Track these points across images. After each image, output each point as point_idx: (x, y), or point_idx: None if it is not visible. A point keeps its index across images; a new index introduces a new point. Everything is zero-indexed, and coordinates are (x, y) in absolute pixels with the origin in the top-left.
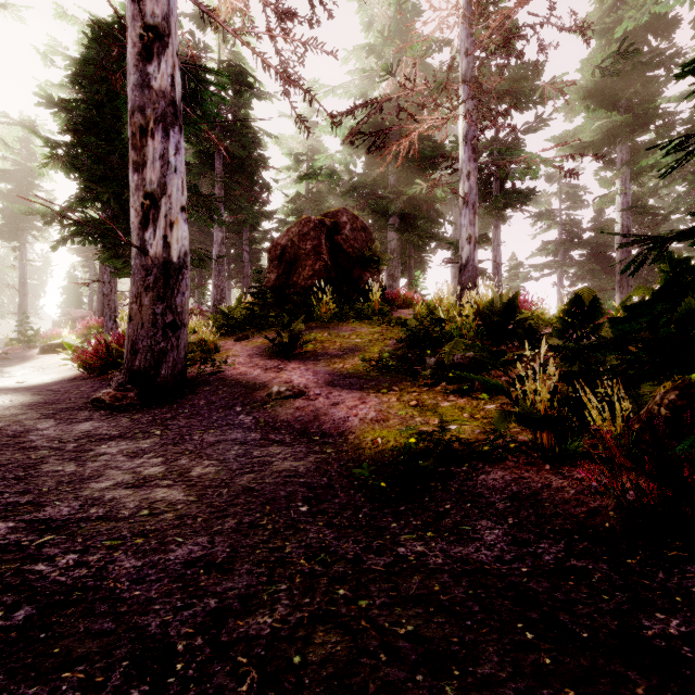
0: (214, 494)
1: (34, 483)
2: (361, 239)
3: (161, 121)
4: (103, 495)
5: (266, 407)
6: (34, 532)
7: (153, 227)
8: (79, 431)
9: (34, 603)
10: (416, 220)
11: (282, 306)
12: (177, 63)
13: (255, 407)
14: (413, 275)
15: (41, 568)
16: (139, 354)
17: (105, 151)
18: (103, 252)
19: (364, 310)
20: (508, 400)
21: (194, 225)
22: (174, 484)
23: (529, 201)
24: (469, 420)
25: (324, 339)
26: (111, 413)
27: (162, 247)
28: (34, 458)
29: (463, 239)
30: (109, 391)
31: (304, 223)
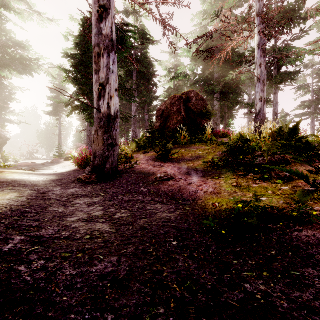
0: (125, 229)
1: (43, 216)
2: (200, 104)
3: (106, 49)
4: (71, 225)
5: (154, 184)
6: (31, 243)
7: (103, 99)
8: (69, 192)
9: (3, 297)
10: (229, 94)
11: (162, 138)
12: (114, 22)
13: (149, 184)
14: (227, 122)
15: (22, 269)
16: (97, 158)
17: (87, 72)
18: (86, 116)
19: (202, 138)
20: (297, 184)
21: (124, 105)
22: (105, 222)
23: (296, 77)
24: (273, 195)
25: (182, 152)
26: (84, 185)
27: (107, 108)
28: (47, 204)
29: (257, 99)
30: (84, 175)
31: (173, 98)
